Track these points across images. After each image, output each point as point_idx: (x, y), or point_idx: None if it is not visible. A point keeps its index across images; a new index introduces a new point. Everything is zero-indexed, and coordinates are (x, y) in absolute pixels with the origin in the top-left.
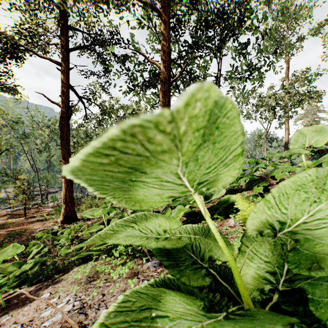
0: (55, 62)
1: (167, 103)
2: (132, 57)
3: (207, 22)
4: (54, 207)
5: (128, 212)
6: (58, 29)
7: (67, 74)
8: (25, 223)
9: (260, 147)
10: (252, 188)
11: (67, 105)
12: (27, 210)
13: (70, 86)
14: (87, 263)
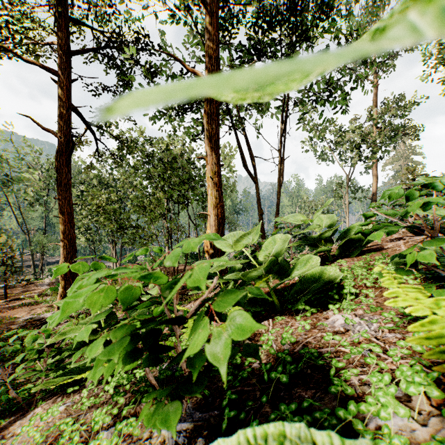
0: (48, 69)
1: (215, 132)
2: (165, 66)
3: (272, 17)
4: (52, 284)
5: (143, 299)
6: (54, 24)
7: (68, 88)
8: (4, 309)
9: (340, 200)
10: (351, 254)
11: (68, 134)
12: (11, 289)
13: (72, 107)
14: (62, 397)
